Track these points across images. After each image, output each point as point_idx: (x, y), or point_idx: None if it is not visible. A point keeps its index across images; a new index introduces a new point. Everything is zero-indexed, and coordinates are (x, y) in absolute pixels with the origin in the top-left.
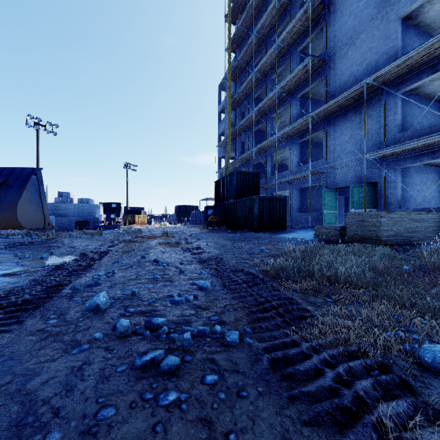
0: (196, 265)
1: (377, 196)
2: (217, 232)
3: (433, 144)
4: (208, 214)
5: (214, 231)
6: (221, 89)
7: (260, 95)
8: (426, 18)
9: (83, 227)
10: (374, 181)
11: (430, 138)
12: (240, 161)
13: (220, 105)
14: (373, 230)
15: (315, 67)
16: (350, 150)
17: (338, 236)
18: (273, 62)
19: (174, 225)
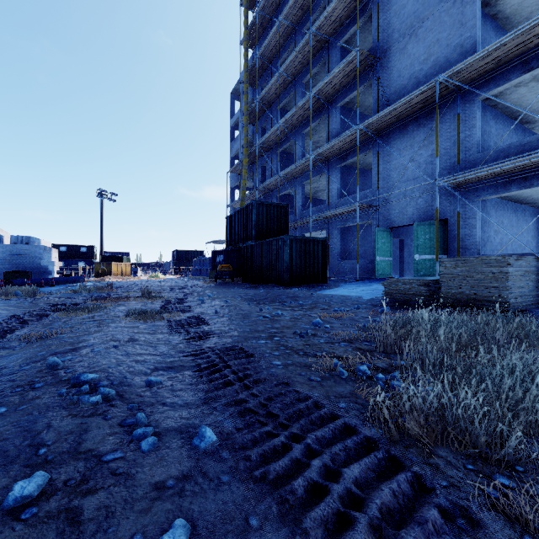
0: (189, 386)
1: (447, 237)
2: (230, 286)
3: (530, 165)
4: (217, 262)
5: (226, 285)
6: (234, 97)
7: (286, 105)
8: (507, 7)
9: (14, 281)
10: (443, 218)
11: (534, 155)
12: (261, 191)
13: (233, 118)
14: (493, 287)
15: (363, 65)
16: (411, 177)
17: (426, 295)
18: (305, 60)
19: (170, 276)
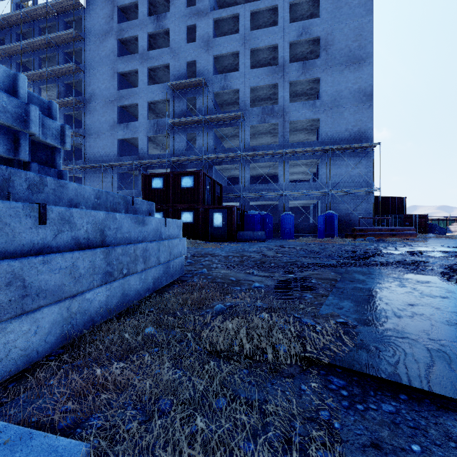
0: None
1: None
2: None
3: None
4: None
5: None
6: None
7: None
8: (130, 141)
9: None
10: None
11: None
12: None
13: None
14: None
15: (77, 136)
16: None
17: None
18: None
19: None
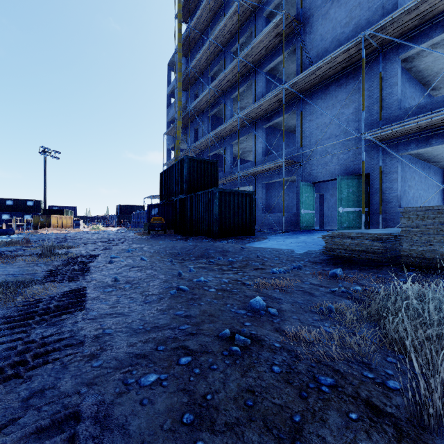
0: None
1: (368, 191)
2: (161, 238)
3: None
4: (152, 215)
5: (158, 237)
6: (170, 68)
7: (216, 74)
8: None
9: None
10: (365, 173)
11: None
12: (193, 151)
13: (169, 87)
14: None
15: (287, 30)
16: (333, 134)
17: (380, 252)
18: (233, 29)
19: (111, 228)
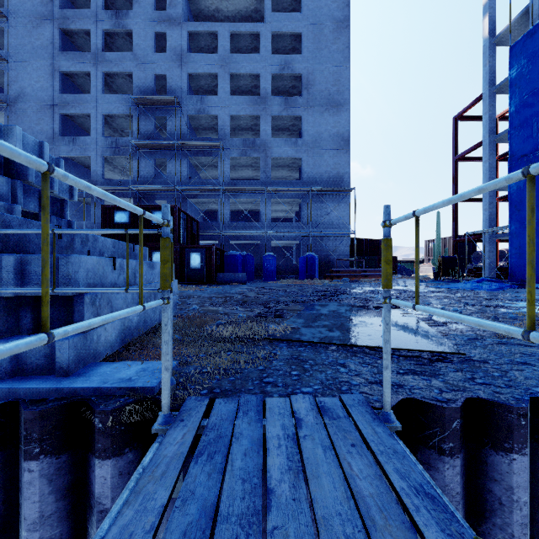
0: None
1: None
2: None
3: None
4: None
5: None
6: None
7: None
8: (77, 160)
9: None
10: None
11: None
12: None
13: None
14: None
15: None
16: None
17: None
18: None
19: None
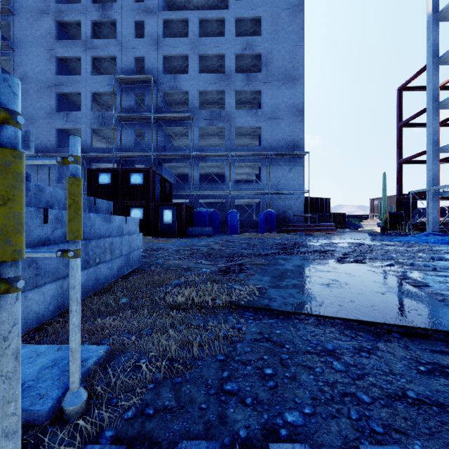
0: None
1: None
2: None
3: None
4: None
5: None
6: None
7: None
8: (71, 132)
9: None
10: None
11: None
12: None
13: None
14: None
15: None
16: None
17: None
18: None
19: None
